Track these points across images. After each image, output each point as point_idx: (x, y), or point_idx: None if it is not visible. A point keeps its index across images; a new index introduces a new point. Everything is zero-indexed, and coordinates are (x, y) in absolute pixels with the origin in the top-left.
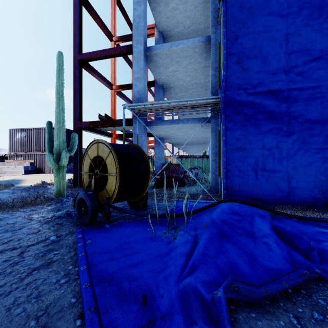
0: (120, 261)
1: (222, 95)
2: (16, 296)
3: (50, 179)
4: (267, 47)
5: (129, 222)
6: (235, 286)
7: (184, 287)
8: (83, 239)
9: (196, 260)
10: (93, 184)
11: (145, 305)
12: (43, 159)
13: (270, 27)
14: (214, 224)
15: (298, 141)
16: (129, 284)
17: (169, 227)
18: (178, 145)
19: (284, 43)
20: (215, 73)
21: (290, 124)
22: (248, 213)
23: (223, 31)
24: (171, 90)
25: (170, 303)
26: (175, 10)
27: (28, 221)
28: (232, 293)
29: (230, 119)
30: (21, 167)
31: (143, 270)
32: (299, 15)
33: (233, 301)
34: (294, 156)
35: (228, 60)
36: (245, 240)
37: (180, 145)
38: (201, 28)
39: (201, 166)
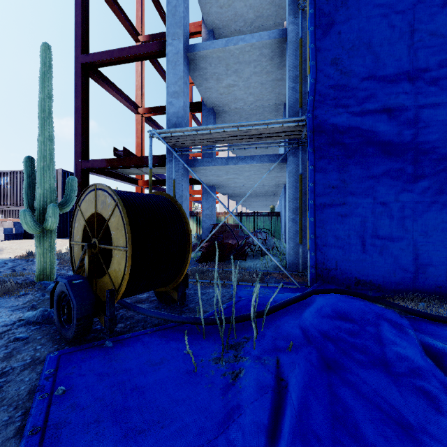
0: None
1: (308, 115)
2: None
3: None
4: (381, 38)
5: (153, 333)
6: None
7: None
8: (53, 380)
9: None
10: (87, 264)
11: None
12: None
13: (386, 7)
14: (307, 340)
15: (430, 190)
16: None
17: (224, 345)
18: (235, 198)
19: (408, 32)
20: (294, 85)
21: (419, 162)
22: (366, 317)
23: (310, 12)
24: (226, 117)
25: None
26: None
27: None
28: None
29: (322, 155)
30: None
31: None
32: None
33: None
34: (425, 213)
35: (318, 60)
36: (374, 380)
37: (239, 198)
38: (270, 26)
39: (268, 228)
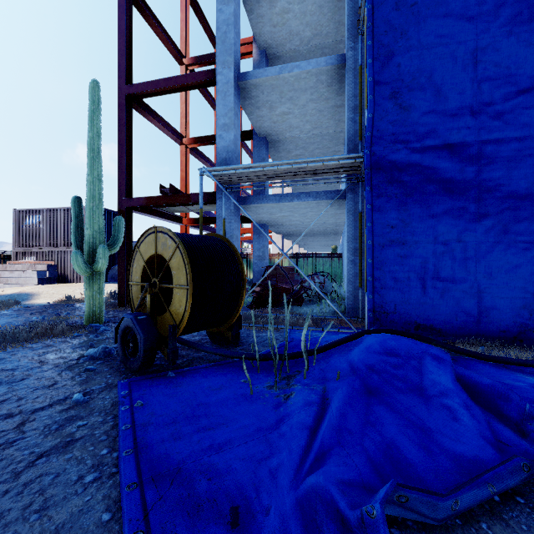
0: (192, 439)
1: (365, 152)
2: (3, 509)
3: (80, 293)
4: (443, 71)
5: (210, 368)
6: (401, 496)
7: (306, 494)
8: (130, 397)
9: (326, 439)
10: (148, 302)
11: (235, 527)
12: (69, 259)
13: (447, 38)
14: (355, 372)
15: (494, 230)
16: (207, 484)
17: (277, 377)
18: (290, 237)
19: (470, 64)
20: (353, 116)
21: (482, 200)
22: (412, 353)
23: (367, 44)
24: (280, 146)
25: (281, 524)
26: (286, 13)
27: (39, 366)
28: (395, 507)
29: (380, 193)
30: (33, 272)
31: (233, 458)
32: (496, 16)
33: (395, 519)
34: (489, 254)
35: (376, 94)
36: (410, 401)
37: (295, 237)
38: (330, 44)
39: (329, 271)
